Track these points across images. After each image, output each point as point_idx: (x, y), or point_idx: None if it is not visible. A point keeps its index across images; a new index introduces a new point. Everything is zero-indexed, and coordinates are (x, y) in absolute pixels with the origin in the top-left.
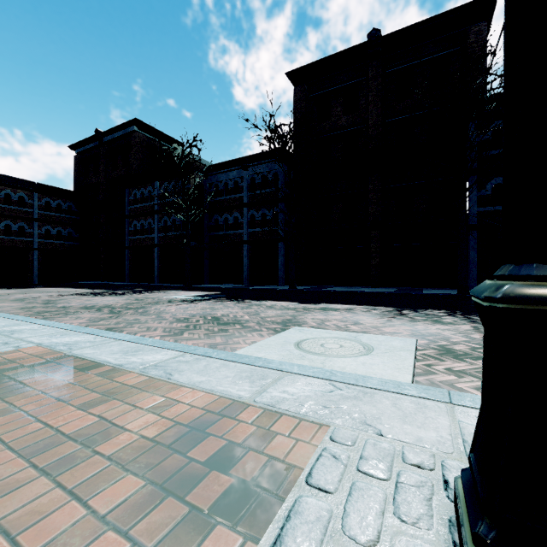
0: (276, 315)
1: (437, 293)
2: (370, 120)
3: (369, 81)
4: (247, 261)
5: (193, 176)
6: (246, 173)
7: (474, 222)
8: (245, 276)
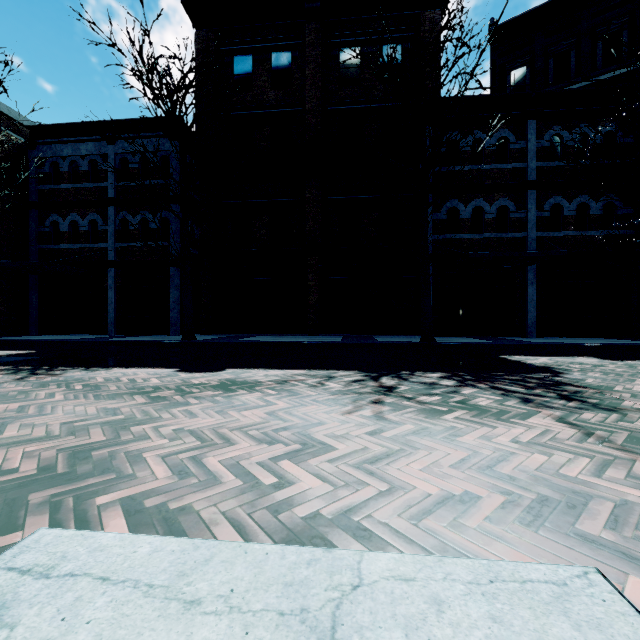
0: (61, 428)
1: (397, 341)
2: (307, 103)
3: (306, 48)
4: (114, 295)
5: (0, 137)
6: (112, 150)
7: (430, 252)
8: (111, 320)
